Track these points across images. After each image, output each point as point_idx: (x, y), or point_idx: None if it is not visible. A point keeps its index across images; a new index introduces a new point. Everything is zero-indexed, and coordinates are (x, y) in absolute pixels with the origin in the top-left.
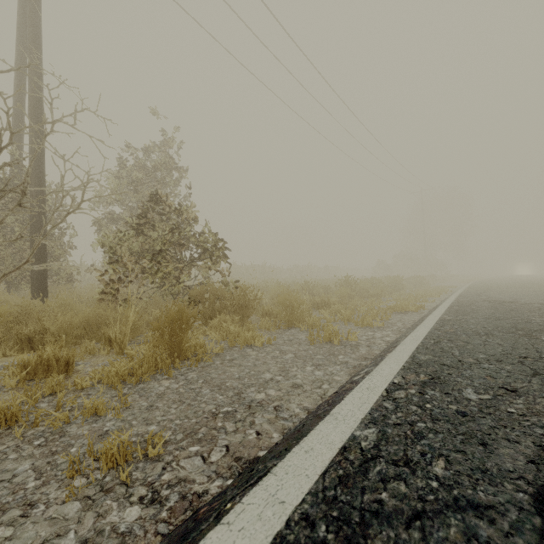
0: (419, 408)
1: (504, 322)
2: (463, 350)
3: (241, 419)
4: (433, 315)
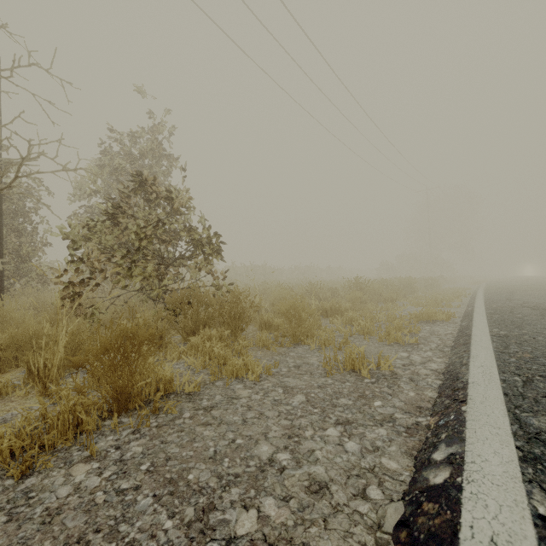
0: None
1: None
2: None
3: None
4: (477, 328)
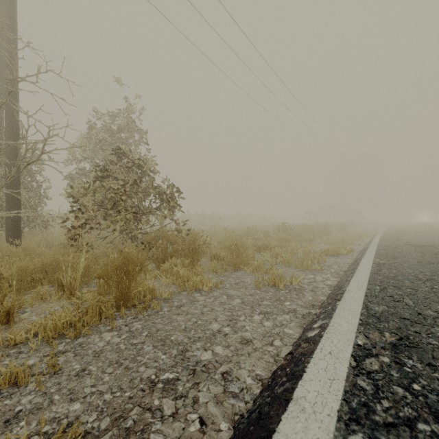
0: (407, 391)
1: (438, 266)
2: (416, 299)
3: (183, 393)
4: (366, 259)
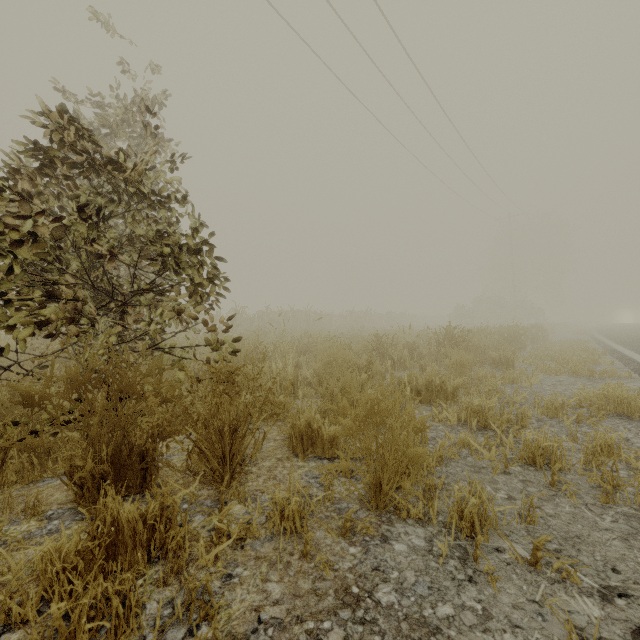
0: None
1: None
2: None
3: None
4: None
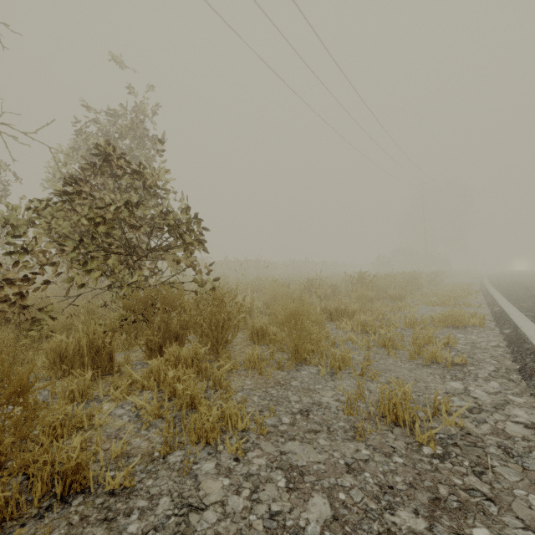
0: None
1: None
2: None
3: None
4: None
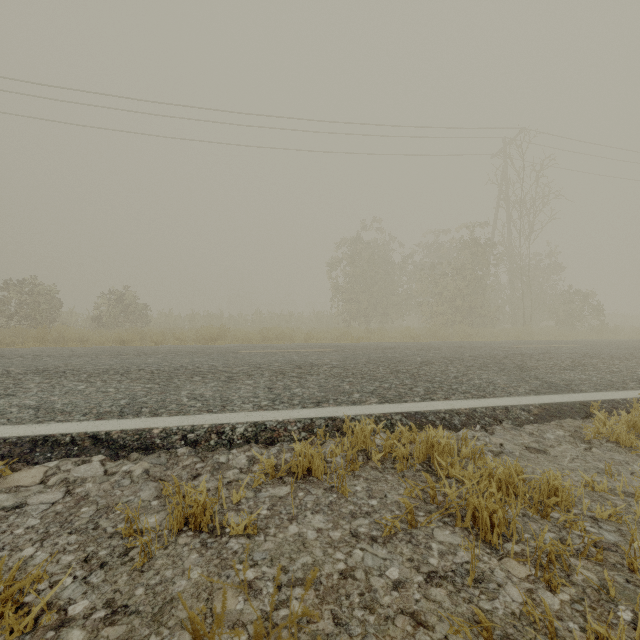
0: None
1: None
2: None
3: None
4: None
